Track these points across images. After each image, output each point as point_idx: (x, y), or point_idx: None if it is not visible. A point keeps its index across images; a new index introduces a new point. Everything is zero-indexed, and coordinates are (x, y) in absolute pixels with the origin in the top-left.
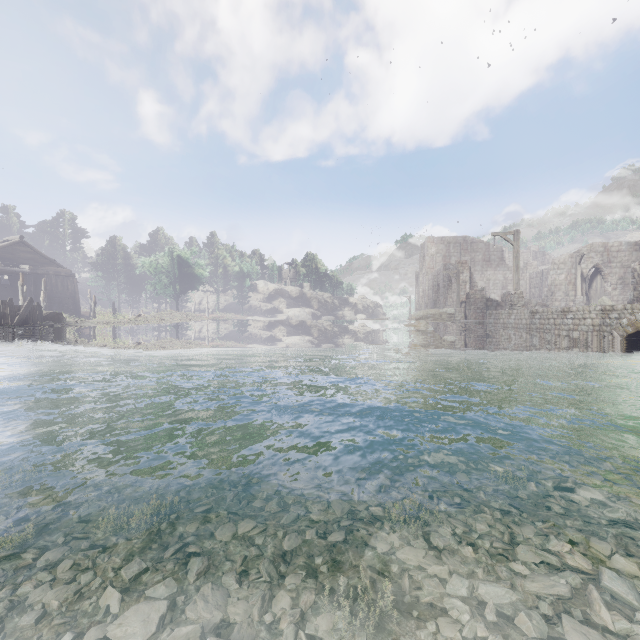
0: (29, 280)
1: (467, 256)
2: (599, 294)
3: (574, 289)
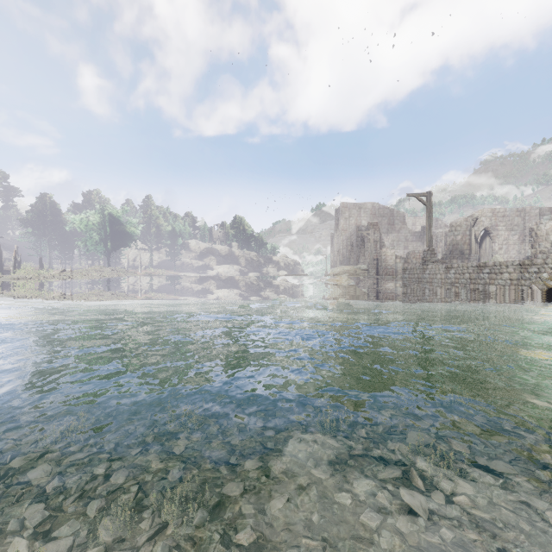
0: None
1: (375, 220)
2: (488, 253)
3: (468, 248)
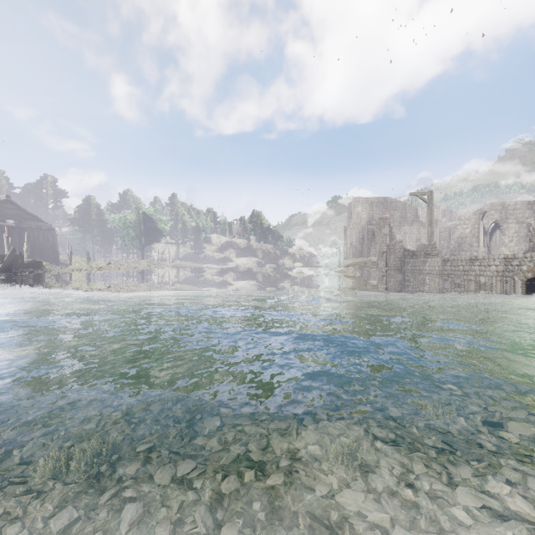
0: (14, 233)
1: (387, 214)
2: (498, 245)
3: (477, 241)
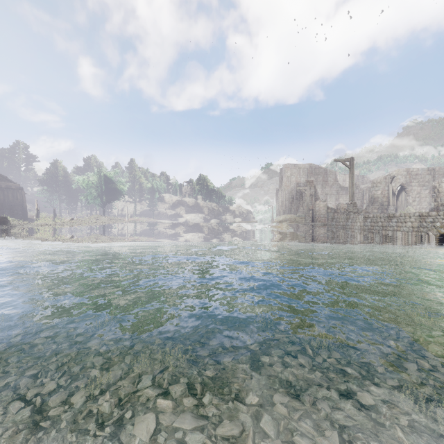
0: None
1: (312, 177)
2: (403, 204)
3: (387, 201)
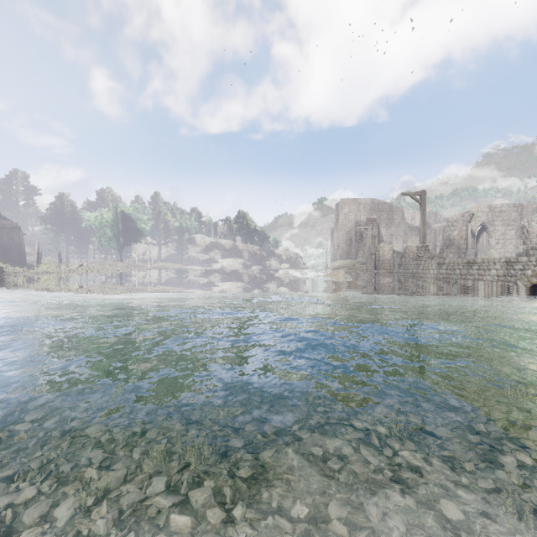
0: None
1: (374, 215)
2: (485, 248)
3: (465, 243)
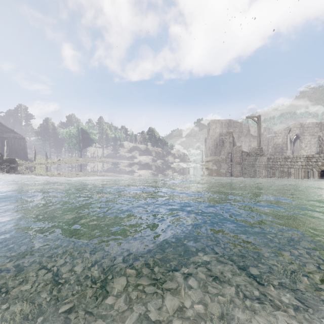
0: None
1: (231, 129)
2: (298, 149)
3: (286, 146)
